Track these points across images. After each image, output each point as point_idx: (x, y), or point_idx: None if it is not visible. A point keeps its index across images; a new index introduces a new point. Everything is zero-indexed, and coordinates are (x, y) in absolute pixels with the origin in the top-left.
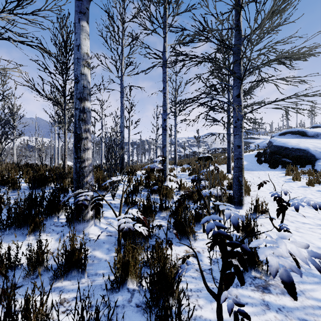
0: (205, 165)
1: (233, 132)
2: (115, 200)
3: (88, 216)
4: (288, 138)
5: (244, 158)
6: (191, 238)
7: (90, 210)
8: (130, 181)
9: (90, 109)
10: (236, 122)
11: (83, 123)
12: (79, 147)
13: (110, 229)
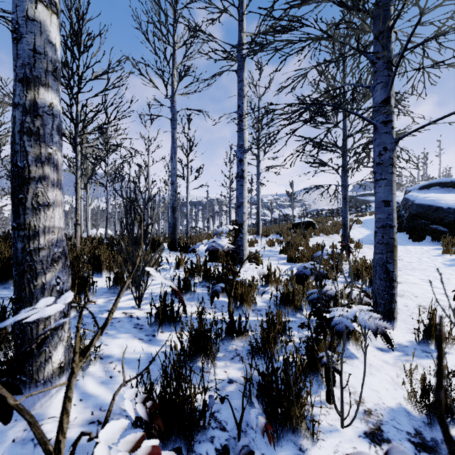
0: (304, 236)
1: (375, 175)
2: (141, 308)
3: (46, 371)
4: (436, 193)
5: (364, 224)
6: (304, 433)
7: (53, 355)
8: (109, 312)
9: (56, 110)
10: (381, 155)
11: (31, 141)
12: (23, 201)
13: (104, 398)
